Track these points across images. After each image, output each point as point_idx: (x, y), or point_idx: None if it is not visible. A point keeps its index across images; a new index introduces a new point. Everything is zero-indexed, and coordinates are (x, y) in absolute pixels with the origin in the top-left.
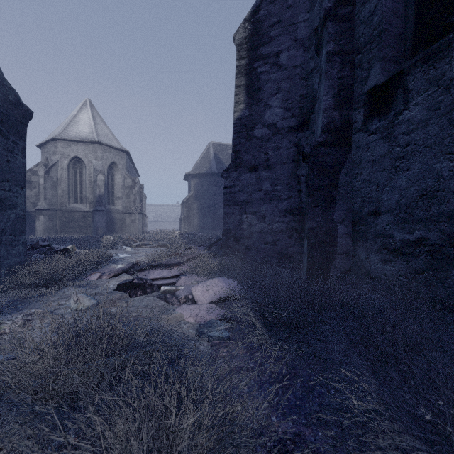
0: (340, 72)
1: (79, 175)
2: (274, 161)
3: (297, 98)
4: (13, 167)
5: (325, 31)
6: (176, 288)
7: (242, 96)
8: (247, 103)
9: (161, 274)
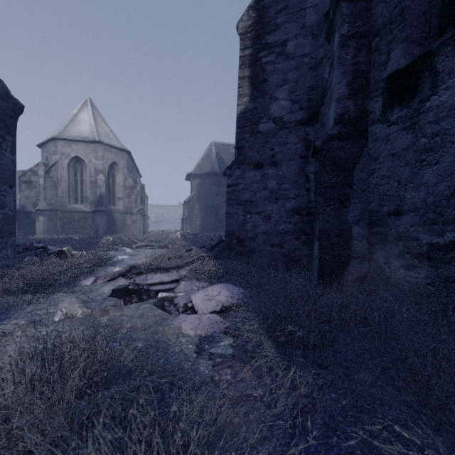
0: (355, 57)
1: (79, 175)
2: (280, 157)
3: (305, 90)
4: (0, 164)
5: (338, 13)
6: (174, 294)
7: (246, 89)
8: (252, 95)
9: (159, 278)
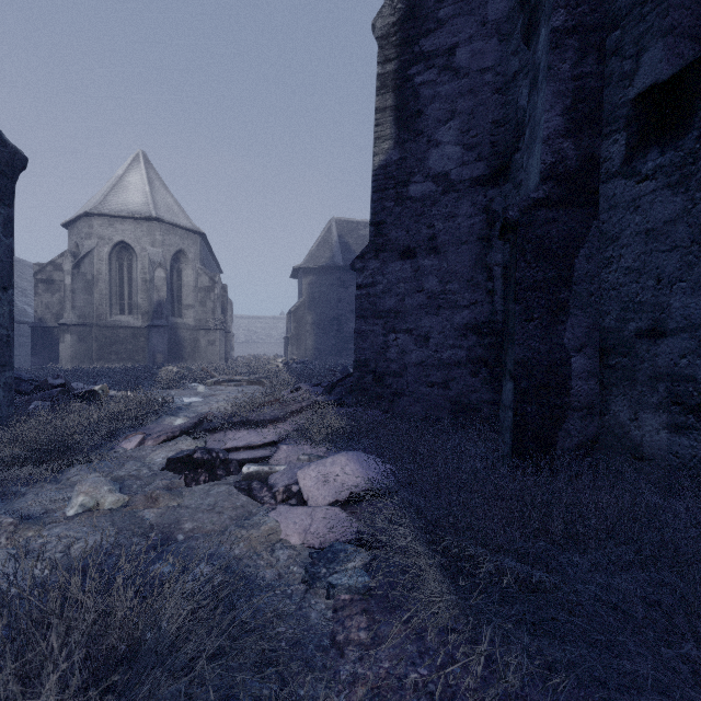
0: (576, 65)
1: (126, 270)
2: (444, 239)
3: (487, 127)
4: None
5: None
6: (270, 469)
7: (387, 127)
8: (397, 138)
9: (246, 439)
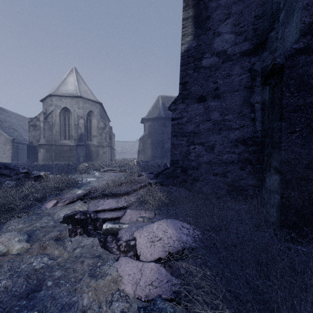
0: None
1: (67, 120)
2: (223, 89)
3: (251, 20)
4: None
5: None
6: (119, 226)
7: (189, 28)
8: (195, 33)
9: (109, 204)
